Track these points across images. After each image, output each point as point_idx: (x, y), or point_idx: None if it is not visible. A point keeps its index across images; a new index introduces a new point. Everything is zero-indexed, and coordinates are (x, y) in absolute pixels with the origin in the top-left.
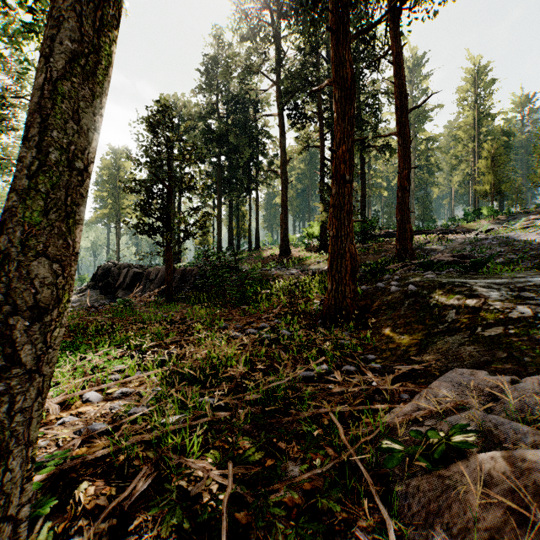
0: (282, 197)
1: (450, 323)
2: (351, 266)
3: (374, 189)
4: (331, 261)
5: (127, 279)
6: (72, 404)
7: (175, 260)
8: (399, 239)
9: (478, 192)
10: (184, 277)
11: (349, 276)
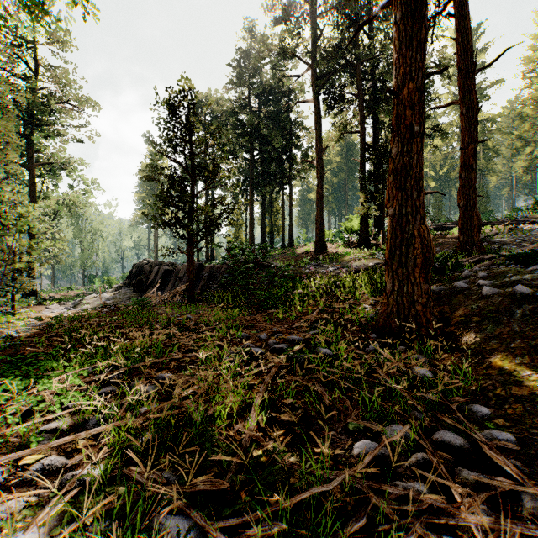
0: (317, 188)
1: None
2: (422, 256)
3: None
4: (390, 249)
5: (158, 277)
6: None
7: (208, 258)
8: (462, 229)
9: None
10: (212, 274)
11: (420, 271)
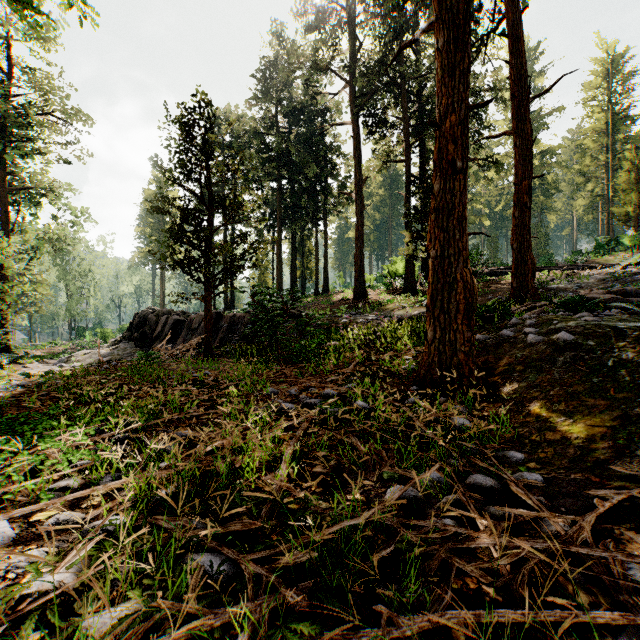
0: (356, 225)
1: None
2: (465, 302)
3: (472, 217)
4: (432, 294)
5: (166, 329)
6: None
7: (227, 306)
8: (516, 274)
9: (616, 216)
10: (232, 325)
11: (462, 317)
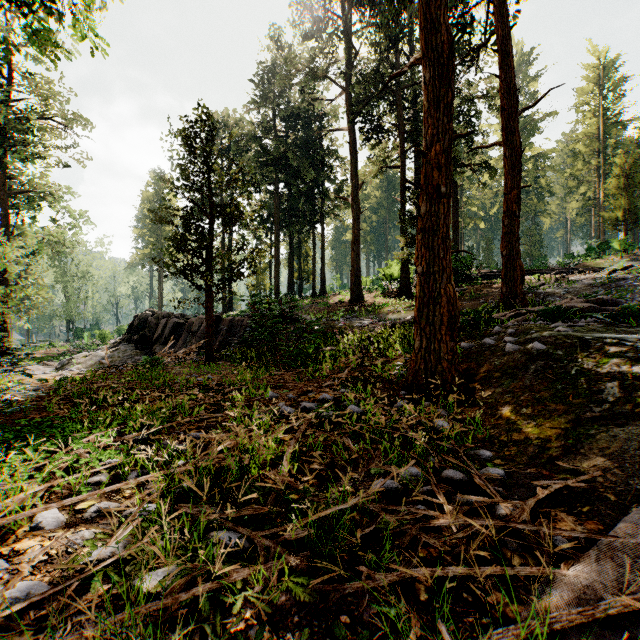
0: (353, 230)
1: (612, 404)
2: (448, 314)
3: (467, 220)
4: (419, 307)
5: (166, 331)
6: (15, 532)
7: (225, 308)
8: (505, 280)
9: (606, 220)
10: (232, 328)
11: (446, 329)
